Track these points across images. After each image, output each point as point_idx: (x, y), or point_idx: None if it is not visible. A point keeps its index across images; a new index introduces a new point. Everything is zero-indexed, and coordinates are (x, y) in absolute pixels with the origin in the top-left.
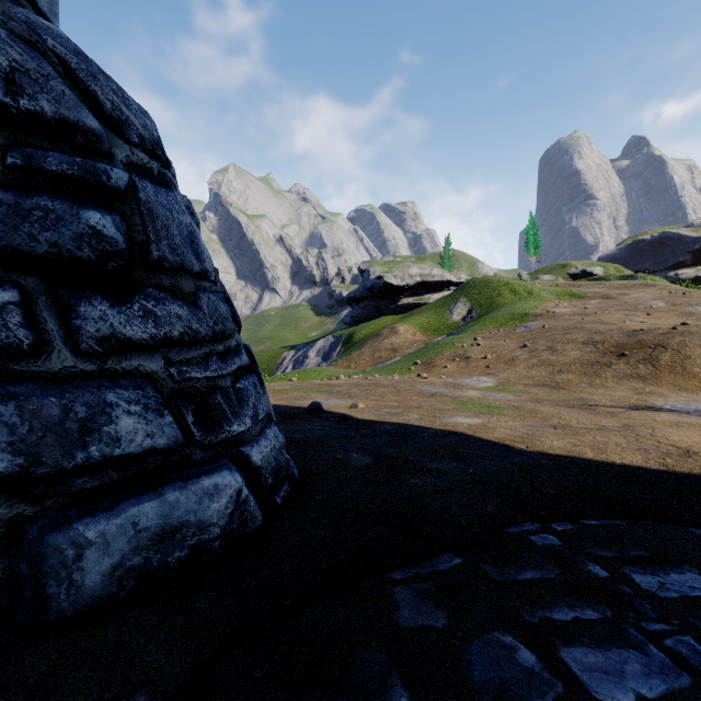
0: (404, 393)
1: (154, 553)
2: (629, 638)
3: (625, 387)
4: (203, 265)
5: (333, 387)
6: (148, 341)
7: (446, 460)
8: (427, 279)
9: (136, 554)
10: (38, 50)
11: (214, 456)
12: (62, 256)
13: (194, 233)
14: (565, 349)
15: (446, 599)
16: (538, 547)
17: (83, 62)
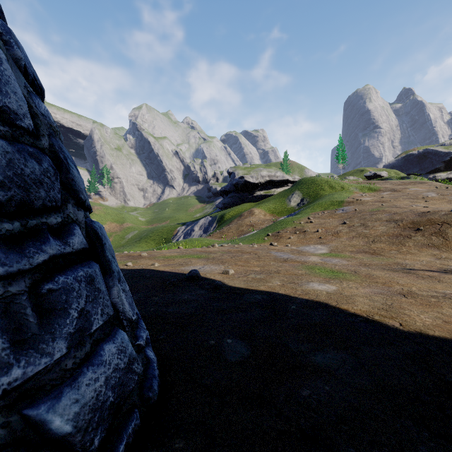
0: (263, 259)
1: None
2: None
3: (426, 253)
4: None
5: (209, 253)
6: None
7: (329, 349)
8: (273, 179)
9: None
10: None
11: None
12: None
13: None
14: (374, 225)
15: None
16: None
17: None
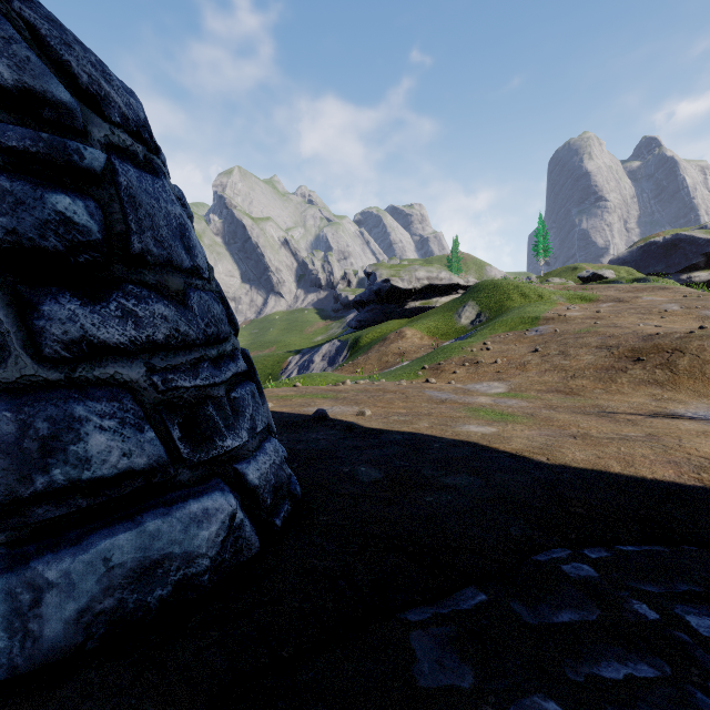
0: (413, 400)
1: (130, 593)
2: (697, 704)
3: (643, 393)
4: (194, 261)
5: (339, 393)
6: (127, 345)
7: (461, 474)
8: (435, 283)
9: (107, 596)
10: (1, 11)
11: (204, 475)
12: (22, 246)
13: (185, 226)
14: (578, 354)
15: (472, 649)
16: (572, 579)
17: (56, 30)
